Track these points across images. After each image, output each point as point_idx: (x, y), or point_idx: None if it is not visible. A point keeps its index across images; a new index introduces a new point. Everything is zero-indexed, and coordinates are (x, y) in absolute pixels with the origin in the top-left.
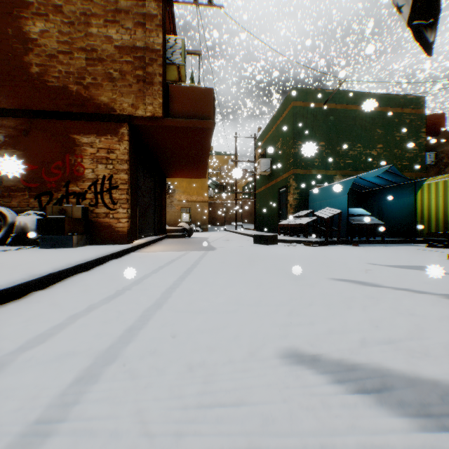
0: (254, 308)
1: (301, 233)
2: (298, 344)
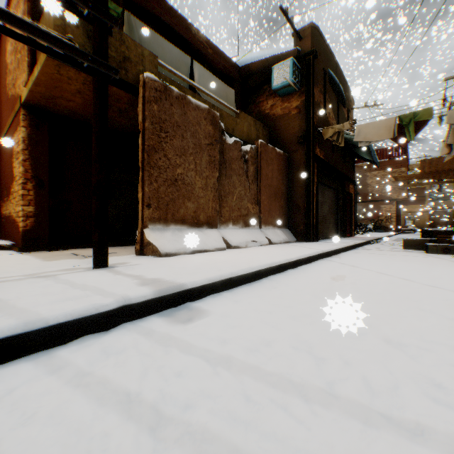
0: None
1: None
2: None
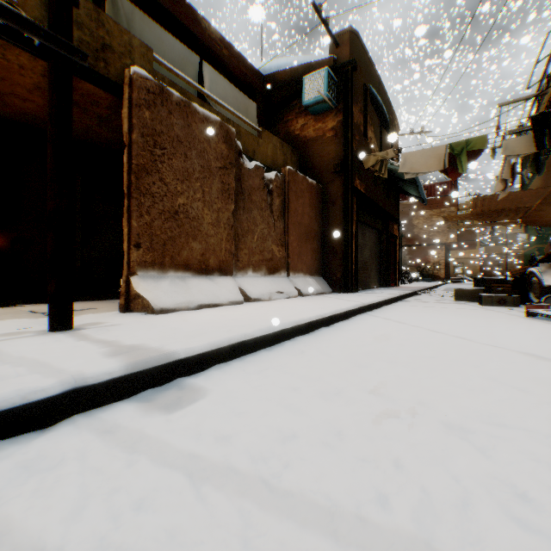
0: None
1: None
2: None
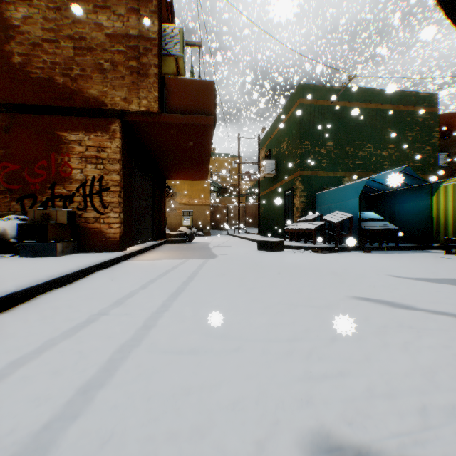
0: (261, 345)
1: (308, 239)
2: (329, 422)
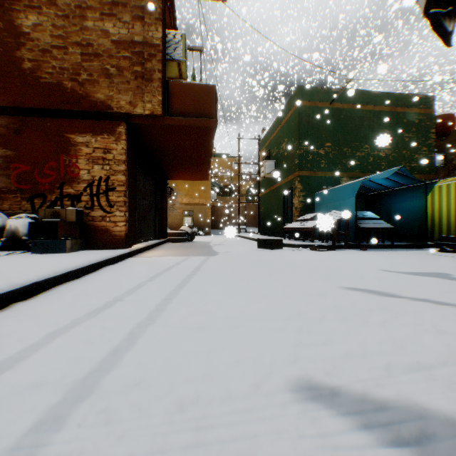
0: (258, 323)
1: (307, 237)
2: (312, 372)
